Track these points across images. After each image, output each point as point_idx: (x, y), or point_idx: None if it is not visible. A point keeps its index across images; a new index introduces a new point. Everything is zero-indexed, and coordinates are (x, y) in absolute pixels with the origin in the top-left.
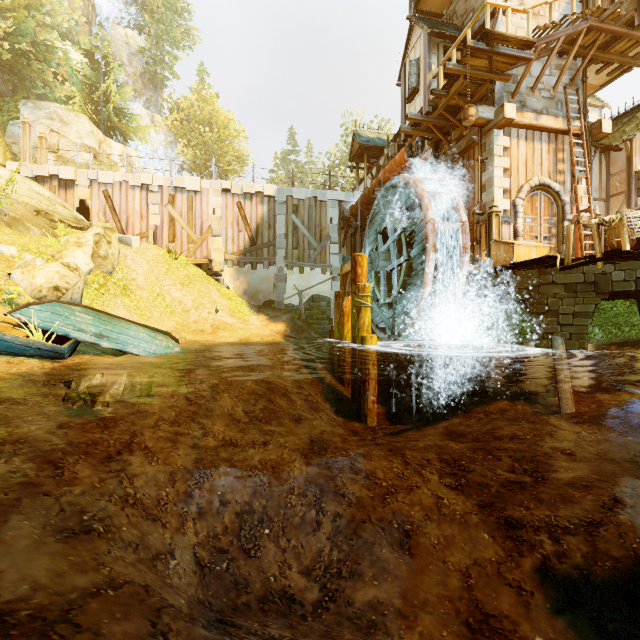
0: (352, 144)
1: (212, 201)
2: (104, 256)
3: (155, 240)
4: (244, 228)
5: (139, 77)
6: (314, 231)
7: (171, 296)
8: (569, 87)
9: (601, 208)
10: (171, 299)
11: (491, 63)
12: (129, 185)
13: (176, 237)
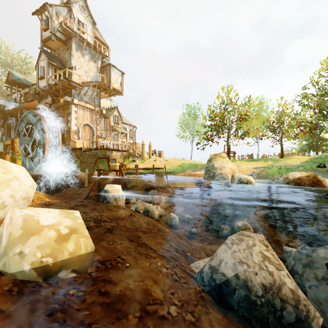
0: (8, 76)
1: None
2: None
3: None
4: None
5: None
6: None
7: None
8: (95, 97)
9: (105, 133)
10: None
11: (70, 85)
12: None
13: None
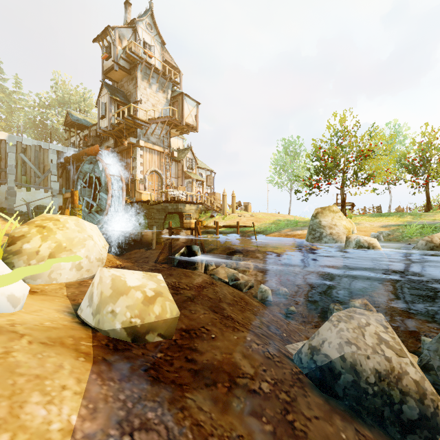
0: (66, 117)
1: None
2: None
3: None
4: None
5: None
6: (39, 166)
7: None
8: (165, 136)
9: (176, 181)
10: None
11: (135, 123)
12: None
13: None
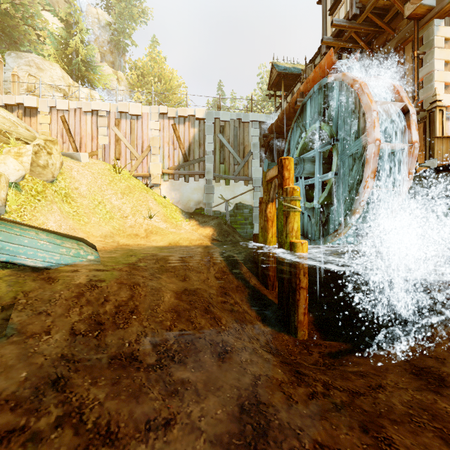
0: (270, 75)
1: (151, 123)
2: (44, 165)
3: (103, 157)
4: (178, 146)
5: (107, 44)
6: (238, 148)
7: (111, 204)
8: None
9: None
10: (111, 206)
11: None
12: (82, 111)
13: (121, 155)
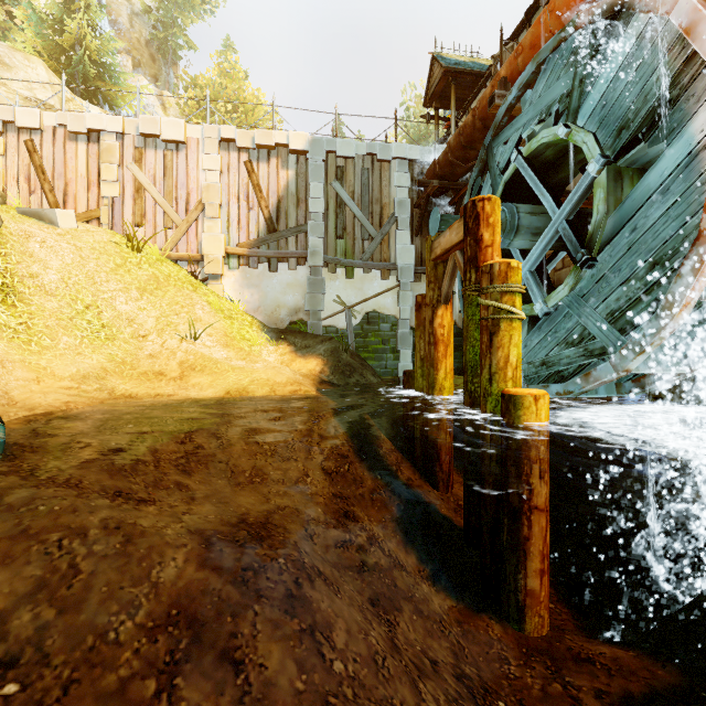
0: (429, 77)
1: (204, 159)
2: None
3: (111, 222)
4: (257, 204)
5: (145, 45)
6: (370, 209)
7: (114, 309)
8: None
9: None
10: (113, 315)
11: None
12: (68, 132)
13: (145, 217)
